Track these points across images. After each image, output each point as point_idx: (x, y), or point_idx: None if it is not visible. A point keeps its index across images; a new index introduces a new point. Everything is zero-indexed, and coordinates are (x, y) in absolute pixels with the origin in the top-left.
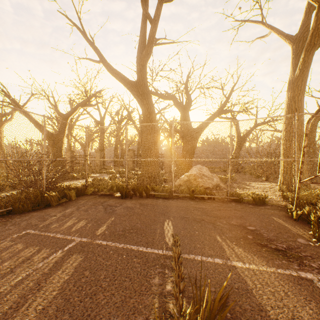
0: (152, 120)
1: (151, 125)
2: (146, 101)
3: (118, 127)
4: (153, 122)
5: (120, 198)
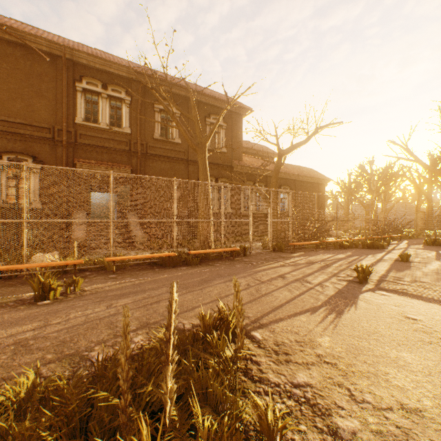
0: None
1: None
2: None
3: (386, 186)
4: None
5: None
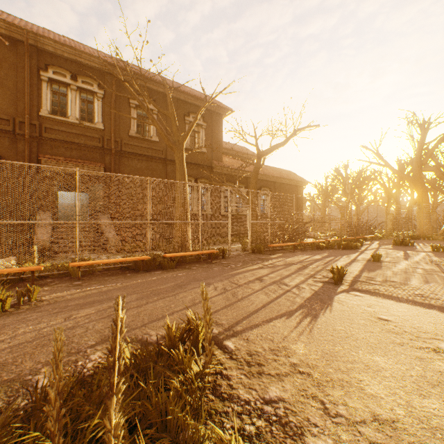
0: (426, 198)
1: (425, 201)
2: (421, 187)
3: (359, 189)
4: (427, 199)
5: (411, 239)
